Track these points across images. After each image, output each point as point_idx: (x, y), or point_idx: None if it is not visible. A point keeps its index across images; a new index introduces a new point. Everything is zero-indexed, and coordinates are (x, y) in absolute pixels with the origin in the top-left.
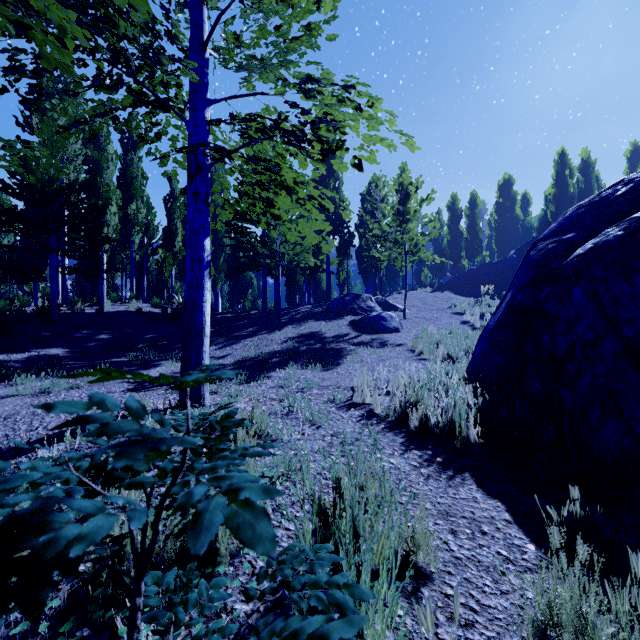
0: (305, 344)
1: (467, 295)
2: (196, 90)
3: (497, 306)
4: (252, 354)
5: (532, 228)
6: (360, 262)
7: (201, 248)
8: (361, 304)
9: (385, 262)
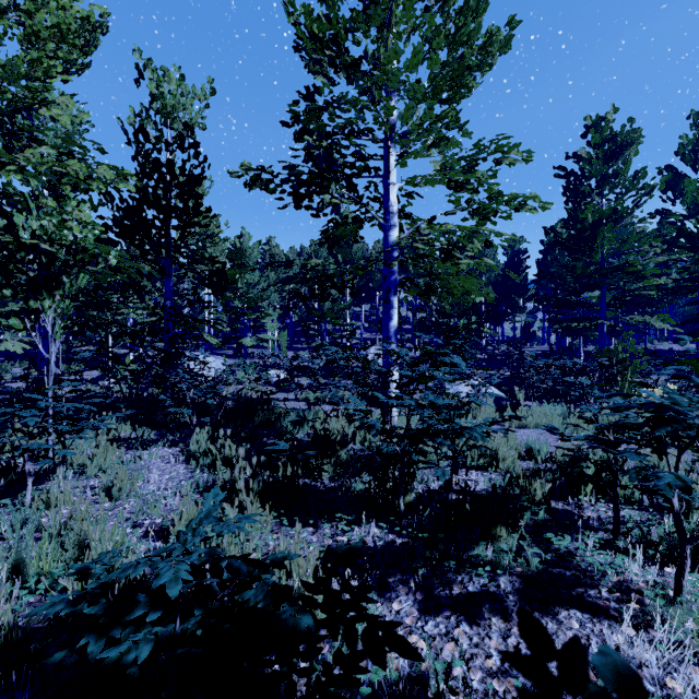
0: None
1: None
2: None
3: None
4: None
5: None
6: None
7: None
8: None
9: None
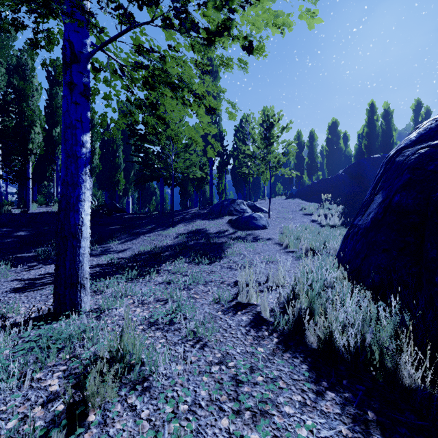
0: (193, 239)
1: (311, 201)
2: None
3: (361, 207)
4: (148, 248)
5: (350, 156)
6: (233, 178)
7: (78, 143)
8: (236, 207)
9: (254, 175)
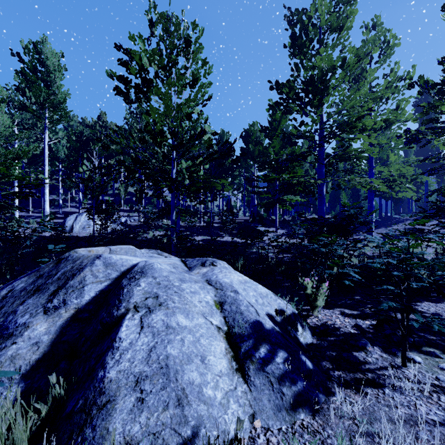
0: None
1: None
2: (371, 165)
3: None
4: (379, 235)
5: None
6: None
7: (372, 204)
8: None
9: None
